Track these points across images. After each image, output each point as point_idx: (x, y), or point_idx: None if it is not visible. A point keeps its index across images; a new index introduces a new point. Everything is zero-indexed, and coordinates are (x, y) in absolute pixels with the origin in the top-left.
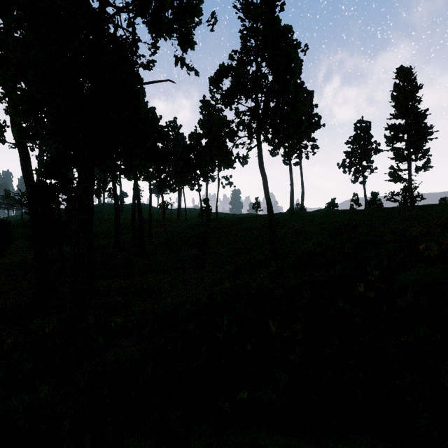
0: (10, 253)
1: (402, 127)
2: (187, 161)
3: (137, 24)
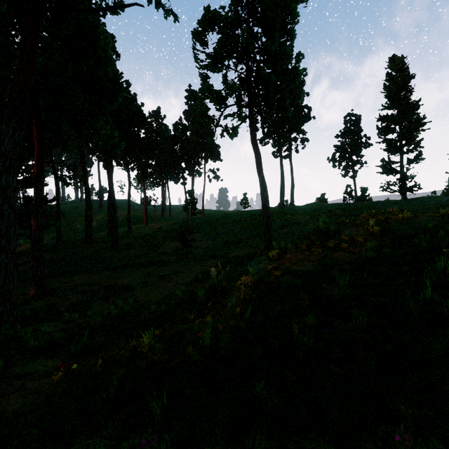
0: None
1: (395, 117)
2: (171, 152)
3: None
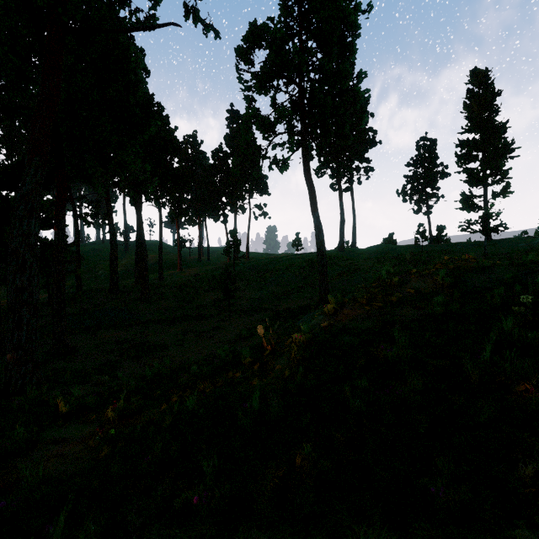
0: None
1: (477, 143)
2: (209, 185)
3: None
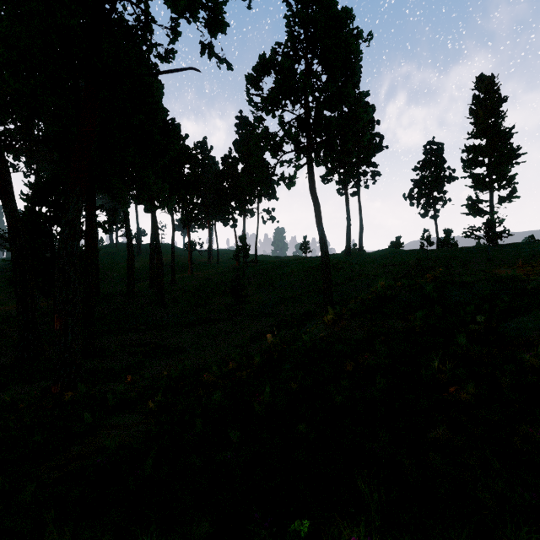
0: None
1: (482, 149)
2: (219, 190)
3: None
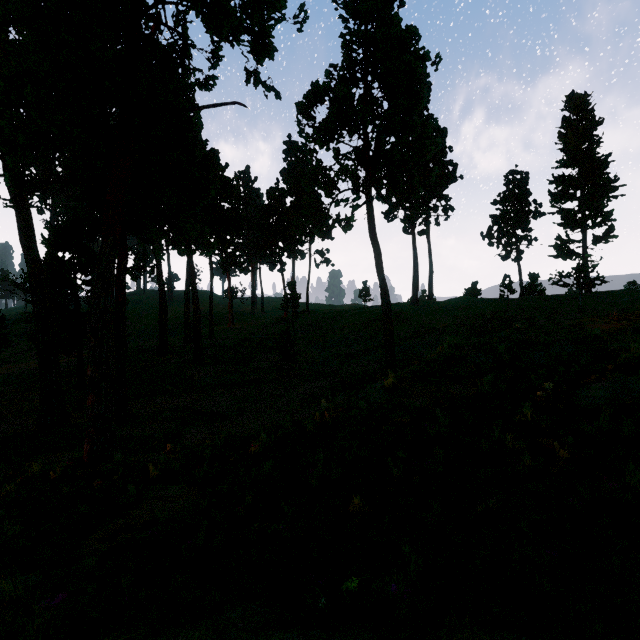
0: (7, 361)
1: (573, 180)
2: (264, 228)
3: (190, 22)
